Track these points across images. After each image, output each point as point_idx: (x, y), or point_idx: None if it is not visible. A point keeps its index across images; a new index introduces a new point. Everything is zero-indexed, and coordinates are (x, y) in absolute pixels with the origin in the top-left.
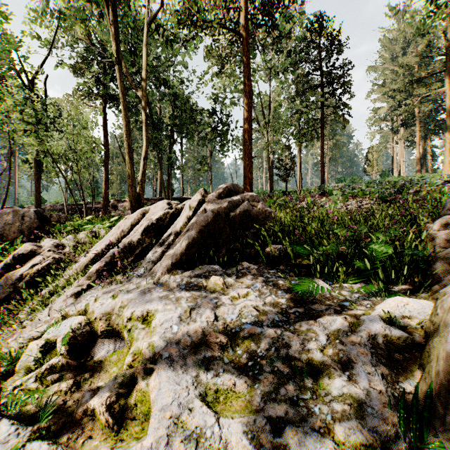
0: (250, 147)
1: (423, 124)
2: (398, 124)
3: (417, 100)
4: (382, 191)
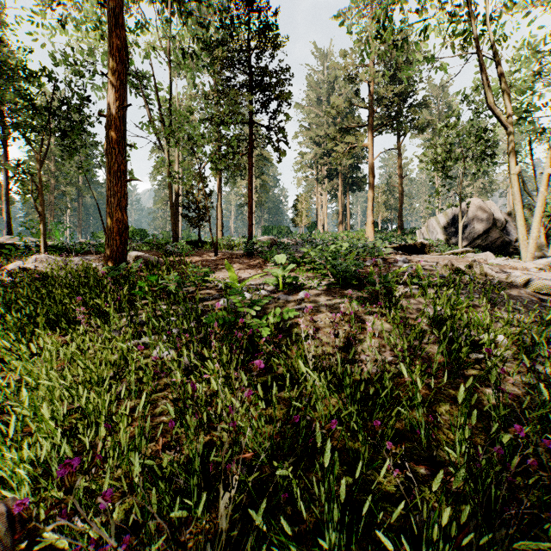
0: (121, 158)
1: (345, 179)
2: (323, 174)
3: (346, 150)
4: (347, 269)
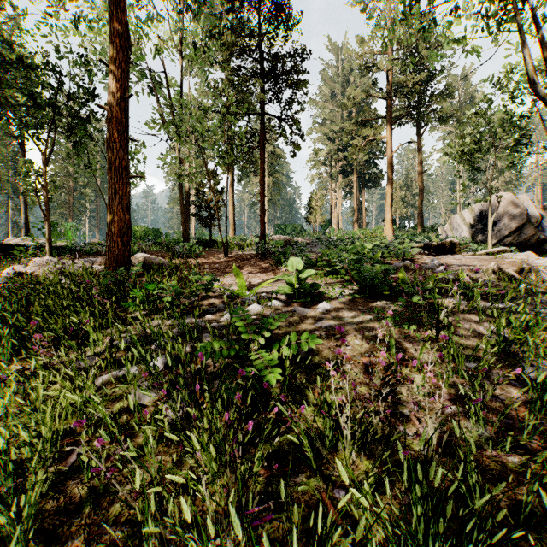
0: (123, 154)
1: (360, 175)
2: (338, 171)
3: (363, 143)
4: (375, 275)
